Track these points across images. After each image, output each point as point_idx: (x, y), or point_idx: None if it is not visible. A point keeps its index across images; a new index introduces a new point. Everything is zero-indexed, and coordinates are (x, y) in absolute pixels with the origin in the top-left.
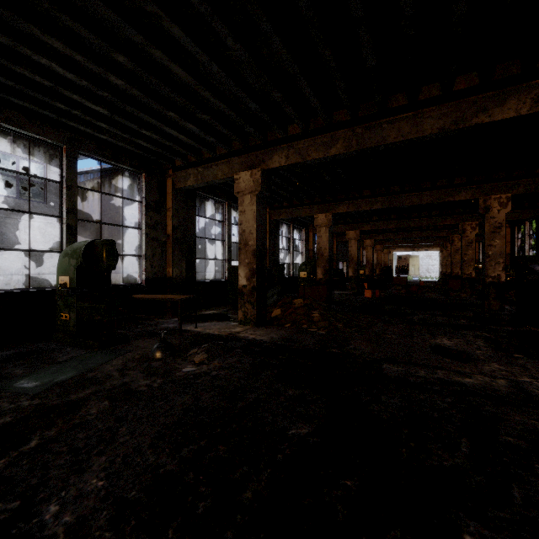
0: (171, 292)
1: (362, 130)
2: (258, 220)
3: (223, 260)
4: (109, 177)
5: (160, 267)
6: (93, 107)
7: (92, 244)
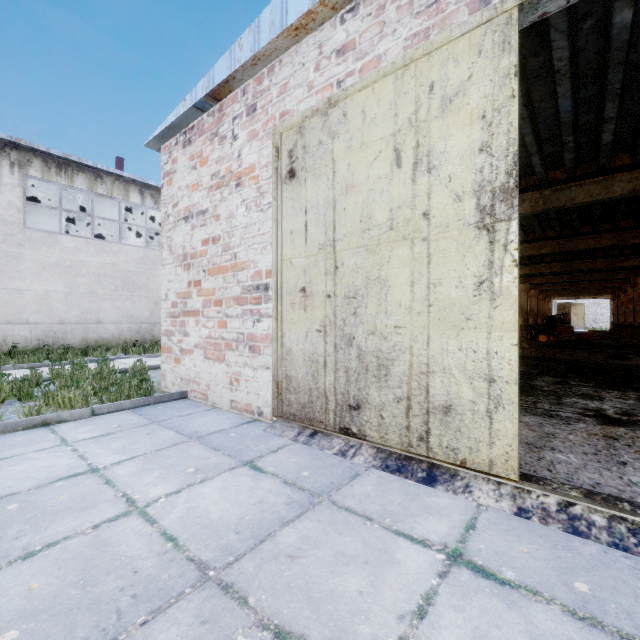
0: None
1: (563, 242)
2: None
3: None
4: None
5: None
6: None
7: None
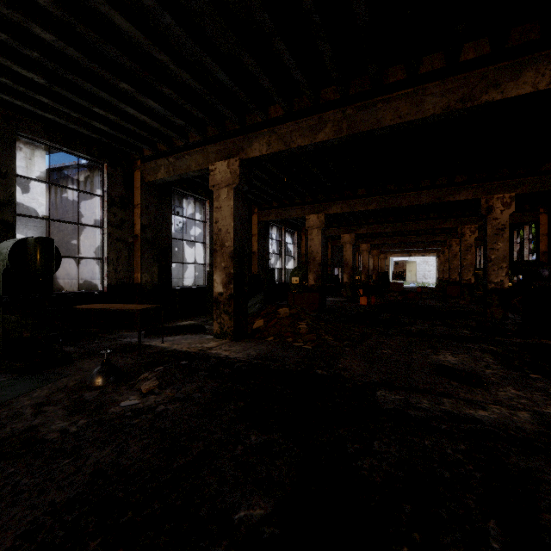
0: (139, 301)
1: (354, 110)
2: (237, 217)
3: (205, 265)
4: (84, 174)
5: (126, 272)
6: (24, 73)
7: (23, 243)
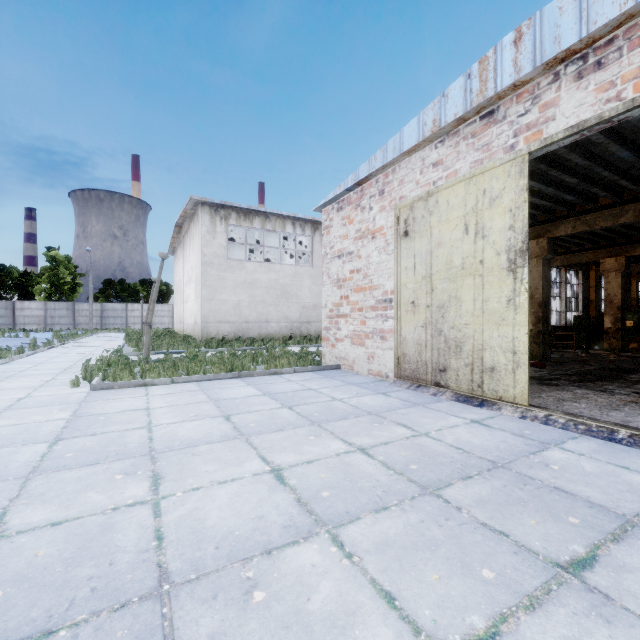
0: None
1: None
2: (621, 287)
3: (560, 311)
4: None
5: None
6: None
7: None
